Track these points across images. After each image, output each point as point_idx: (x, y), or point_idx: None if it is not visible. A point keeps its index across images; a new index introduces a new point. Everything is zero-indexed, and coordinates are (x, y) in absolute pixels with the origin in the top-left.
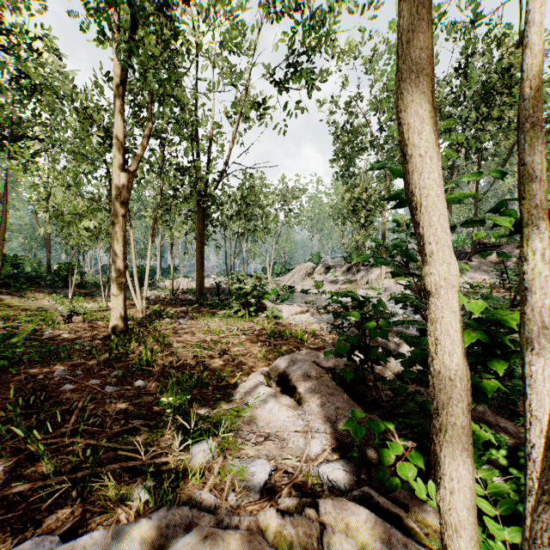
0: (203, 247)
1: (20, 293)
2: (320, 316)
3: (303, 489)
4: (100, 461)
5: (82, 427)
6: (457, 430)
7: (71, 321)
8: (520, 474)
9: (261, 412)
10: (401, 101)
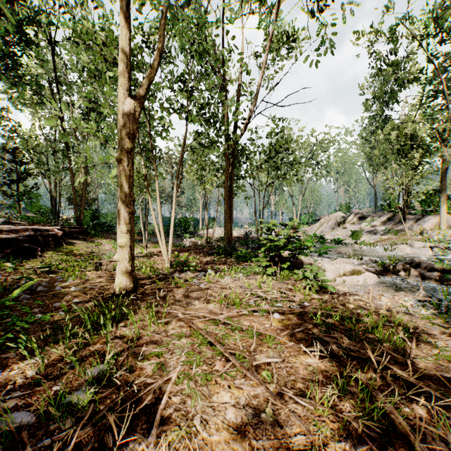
0: (231, 196)
1: (90, 239)
2: (381, 279)
3: None
4: None
5: None
6: None
7: (101, 269)
8: None
9: None
10: None
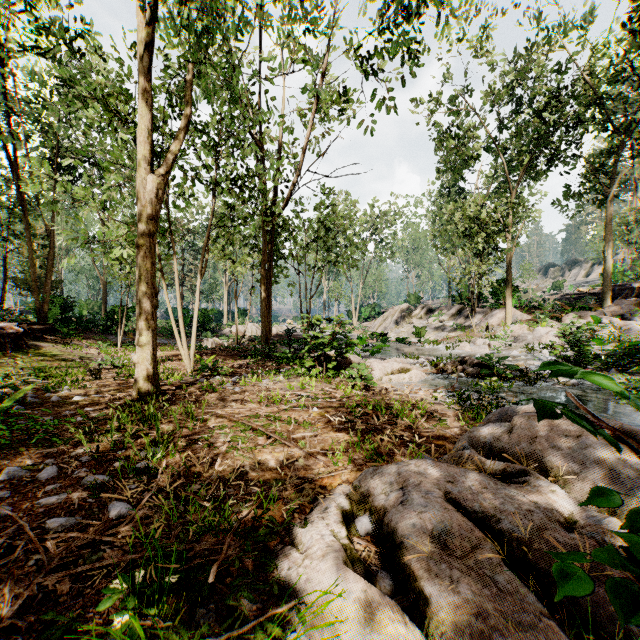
0: (270, 284)
1: (64, 340)
2: (428, 377)
3: None
4: None
5: None
6: None
7: (100, 377)
8: None
9: None
10: None
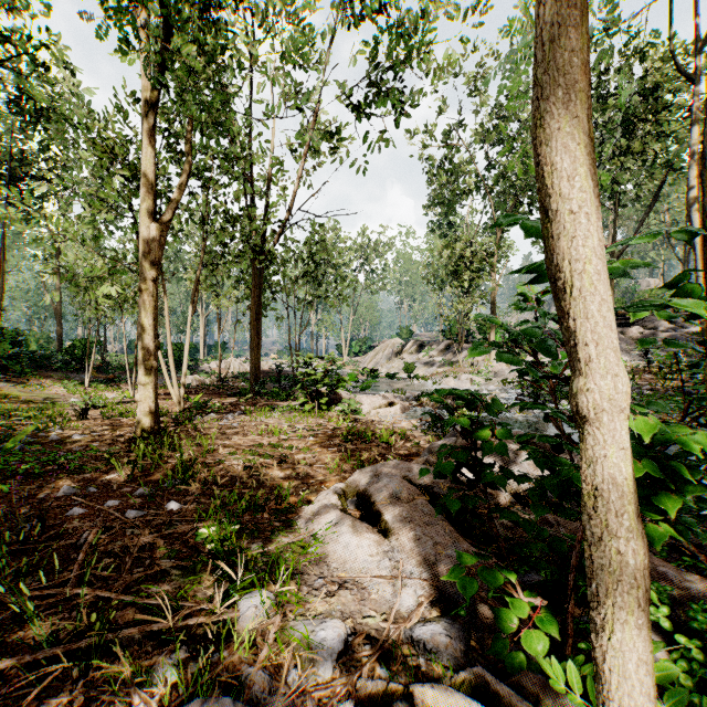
0: (259, 320)
1: (21, 379)
2: (412, 410)
3: (392, 666)
4: (114, 621)
5: (91, 571)
6: (630, 632)
7: (87, 418)
8: (690, 644)
9: (334, 547)
10: (541, 131)
